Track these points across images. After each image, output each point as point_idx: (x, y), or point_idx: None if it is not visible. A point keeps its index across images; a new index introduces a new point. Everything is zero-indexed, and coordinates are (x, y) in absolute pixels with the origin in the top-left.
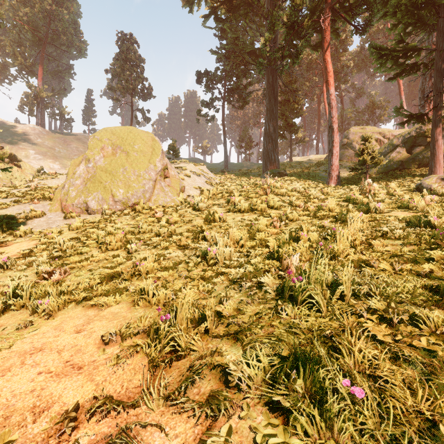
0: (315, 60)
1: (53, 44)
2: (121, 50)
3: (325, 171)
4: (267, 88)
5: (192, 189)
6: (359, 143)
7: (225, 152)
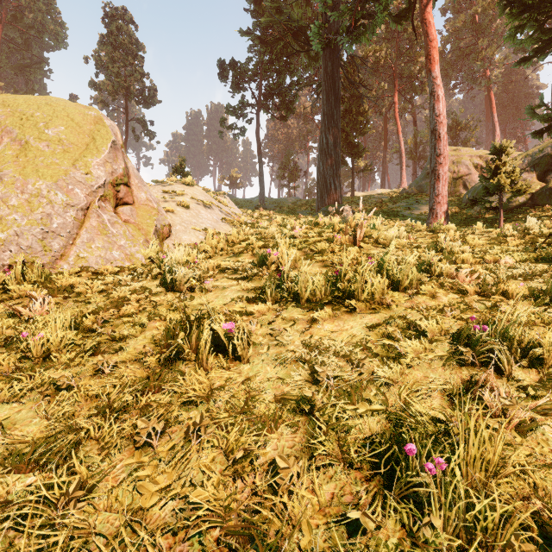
0: (383, 60)
1: (14, 24)
2: (108, 30)
3: (407, 209)
4: (324, 81)
5: (189, 230)
6: (452, 170)
7: (260, 181)
